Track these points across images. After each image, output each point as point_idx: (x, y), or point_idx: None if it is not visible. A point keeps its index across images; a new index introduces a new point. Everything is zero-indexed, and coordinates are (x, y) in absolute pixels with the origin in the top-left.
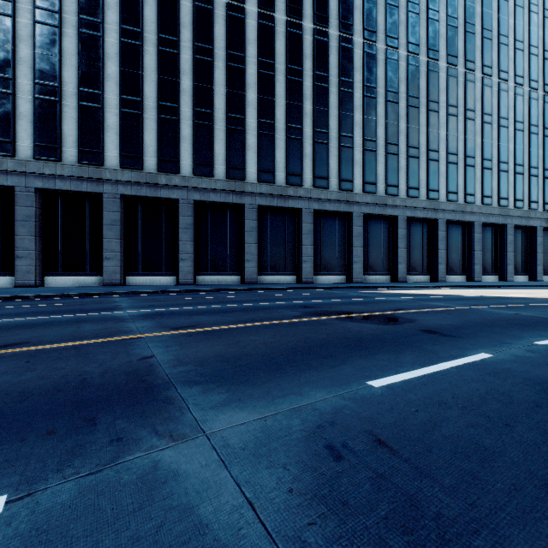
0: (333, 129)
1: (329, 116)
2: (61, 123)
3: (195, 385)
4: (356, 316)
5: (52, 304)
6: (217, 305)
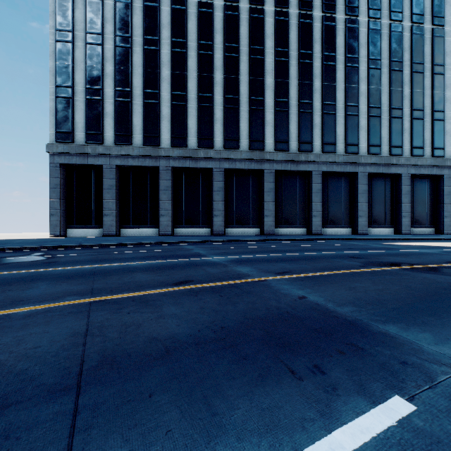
0: (340, 101)
1: (336, 89)
2: (132, 117)
3: (386, 323)
4: (419, 267)
5: (151, 250)
6: (273, 253)
